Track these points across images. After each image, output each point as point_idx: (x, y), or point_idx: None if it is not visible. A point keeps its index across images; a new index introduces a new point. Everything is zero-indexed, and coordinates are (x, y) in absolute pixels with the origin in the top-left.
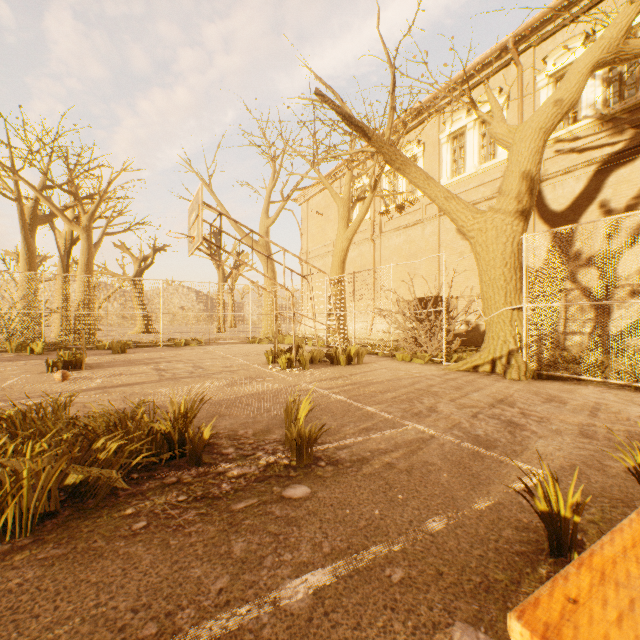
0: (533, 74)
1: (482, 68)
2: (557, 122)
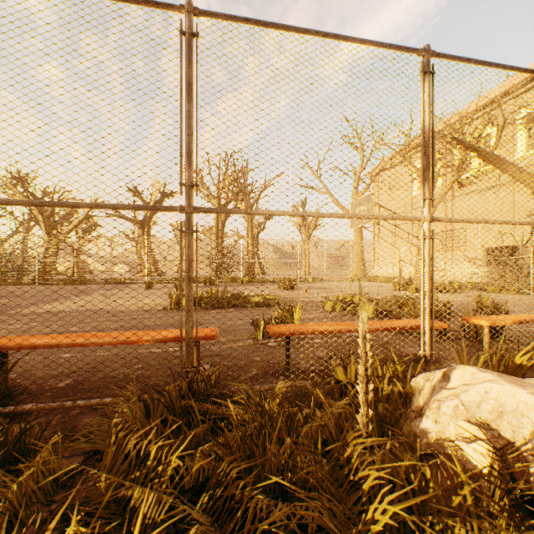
0: None
1: None
2: None
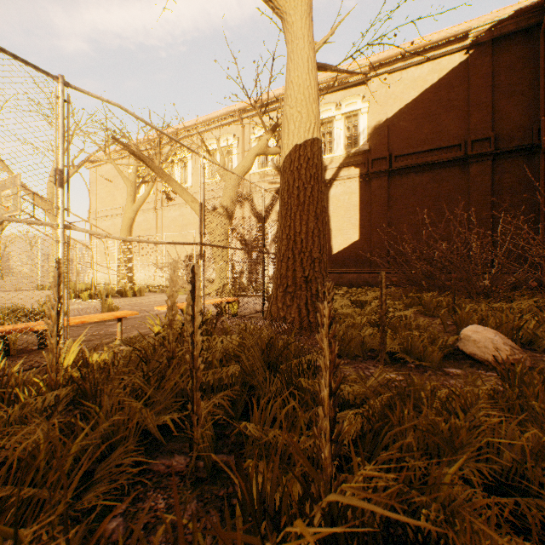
0: (249, 134)
1: (225, 118)
2: (244, 175)
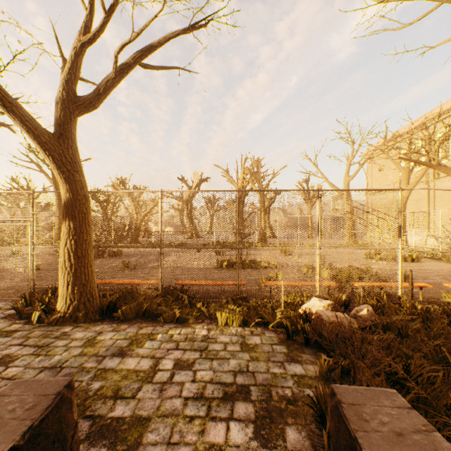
0: None
1: None
2: None
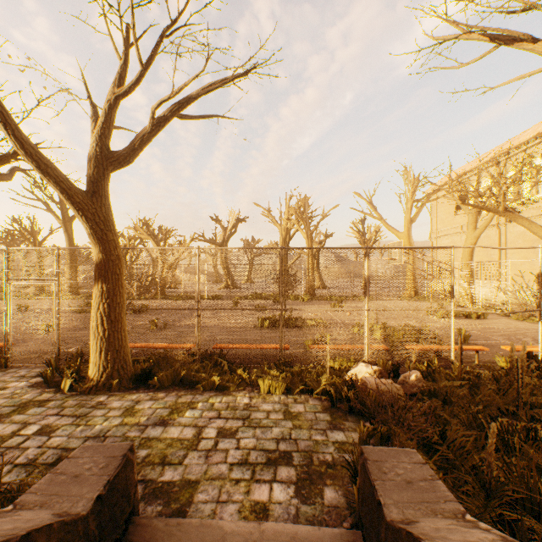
0: None
1: None
2: None
